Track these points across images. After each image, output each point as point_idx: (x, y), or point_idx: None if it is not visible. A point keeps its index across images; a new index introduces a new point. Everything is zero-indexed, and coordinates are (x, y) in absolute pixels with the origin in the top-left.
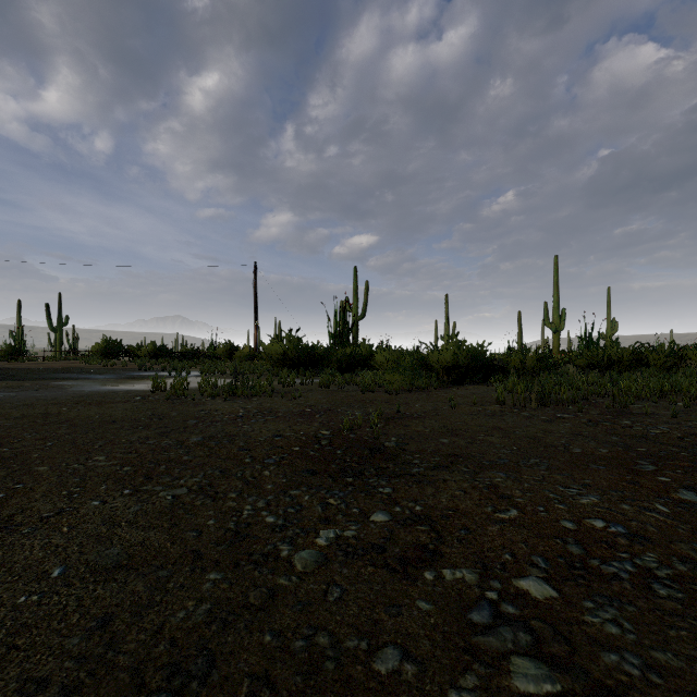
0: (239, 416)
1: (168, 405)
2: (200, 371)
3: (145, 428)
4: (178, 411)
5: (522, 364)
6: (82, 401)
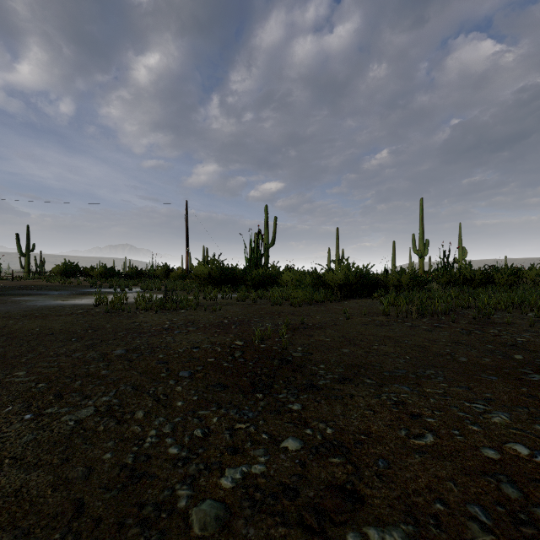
0: (164, 328)
1: (105, 318)
2: (141, 288)
3: (77, 340)
4: (112, 323)
5: (398, 282)
6: (30, 314)
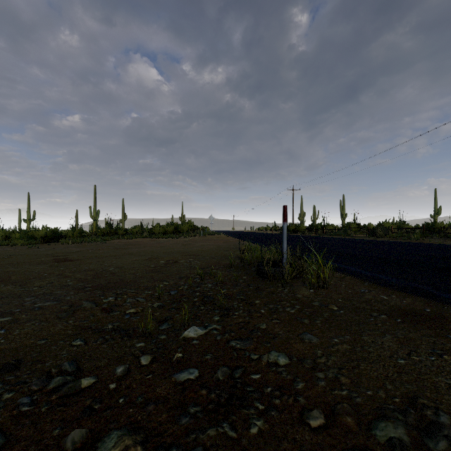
0: None
1: None
2: None
3: None
4: None
5: (73, 235)
6: None
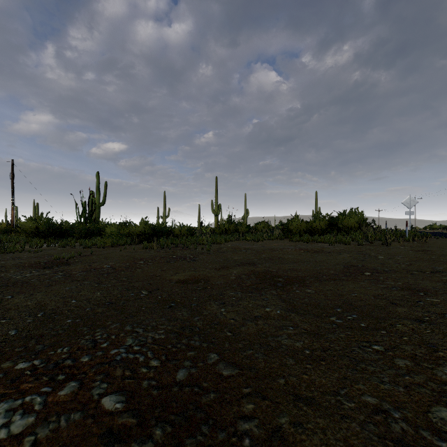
0: None
1: None
2: None
3: None
4: None
5: (181, 232)
6: None
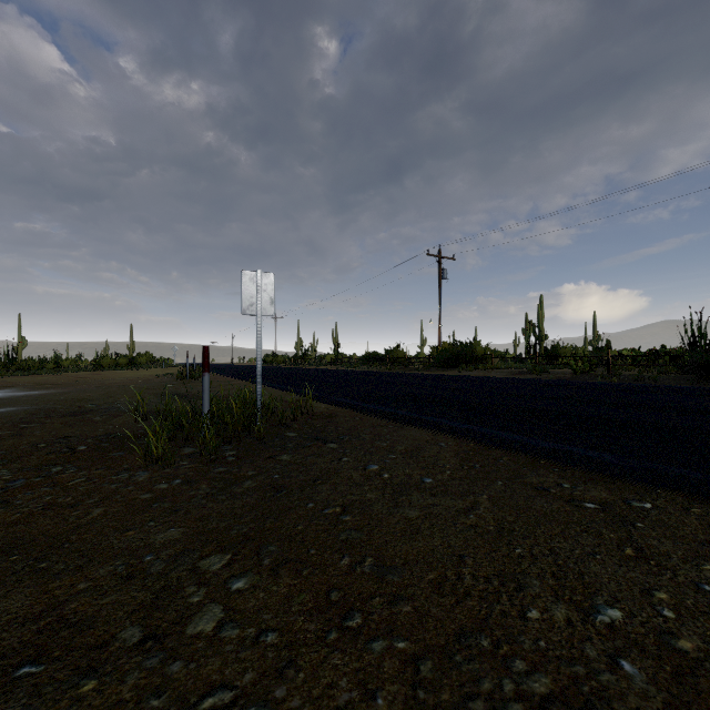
0: None
1: None
2: None
3: None
4: None
5: None
6: None
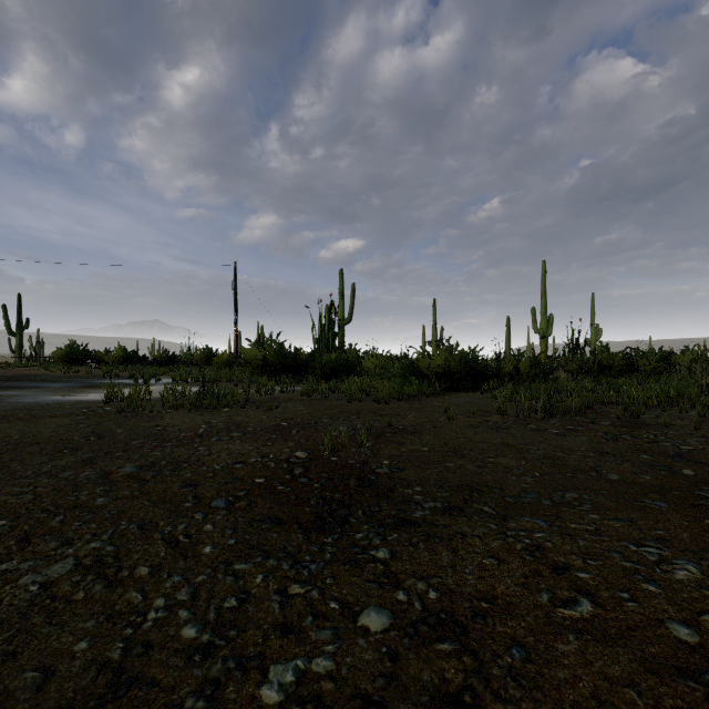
0: (198, 433)
1: (117, 420)
2: (172, 379)
3: (72, 452)
4: (126, 427)
5: (515, 370)
6: (11, 415)
